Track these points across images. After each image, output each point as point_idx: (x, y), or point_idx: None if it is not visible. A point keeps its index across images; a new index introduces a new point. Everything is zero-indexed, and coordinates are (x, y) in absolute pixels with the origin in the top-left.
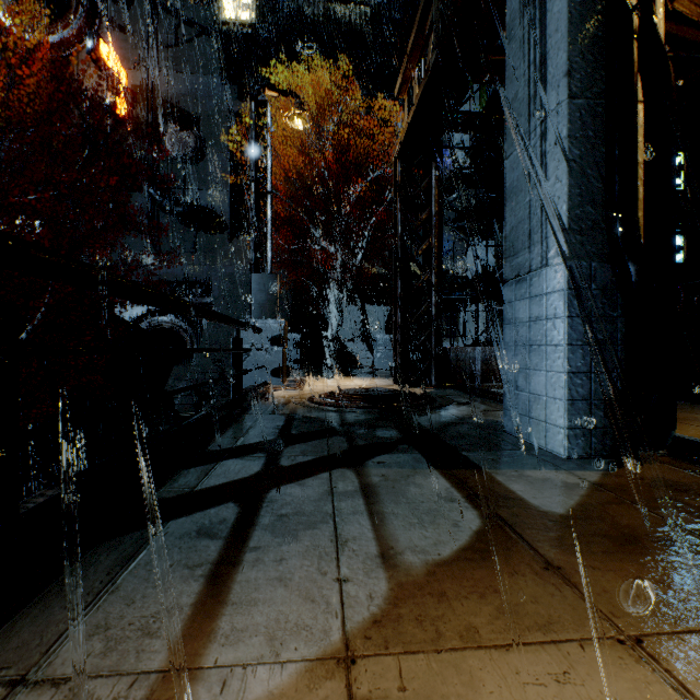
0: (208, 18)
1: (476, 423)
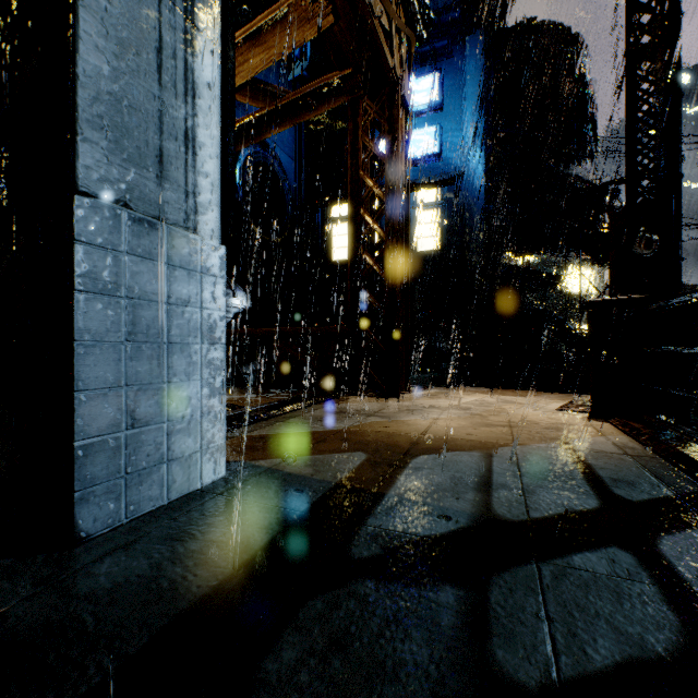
0: None
1: None
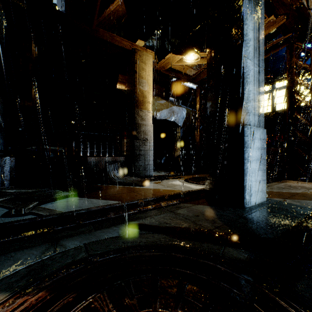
0: None
1: (239, 215)
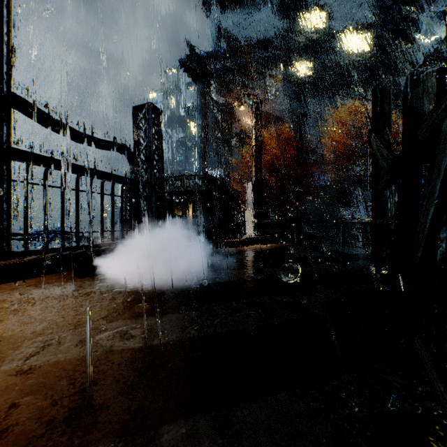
0: (289, 75)
1: None
